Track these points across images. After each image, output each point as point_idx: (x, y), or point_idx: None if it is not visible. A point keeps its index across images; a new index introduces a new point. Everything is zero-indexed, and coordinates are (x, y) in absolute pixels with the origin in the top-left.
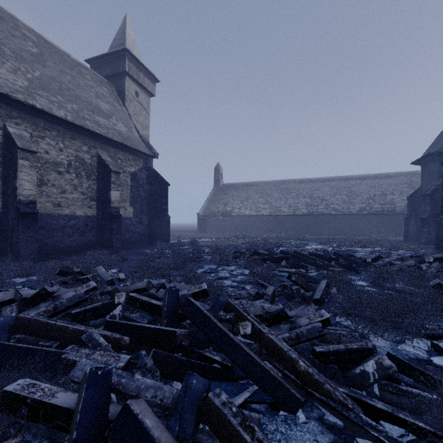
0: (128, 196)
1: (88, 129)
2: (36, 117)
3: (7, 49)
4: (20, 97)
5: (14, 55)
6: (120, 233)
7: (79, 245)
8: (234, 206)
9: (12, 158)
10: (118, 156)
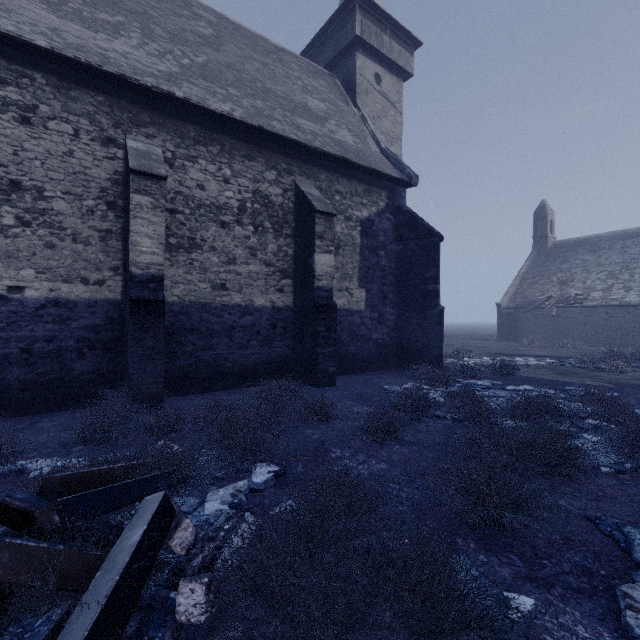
0: (355, 267)
1: (274, 133)
2: (182, 121)
3: (159, 29)
4: (147, 80)
5: (170, 36)
6: (334, 343)
7: (260, 364)
8: (591, 286)
9: (128, 195)
10: (334, 188)
